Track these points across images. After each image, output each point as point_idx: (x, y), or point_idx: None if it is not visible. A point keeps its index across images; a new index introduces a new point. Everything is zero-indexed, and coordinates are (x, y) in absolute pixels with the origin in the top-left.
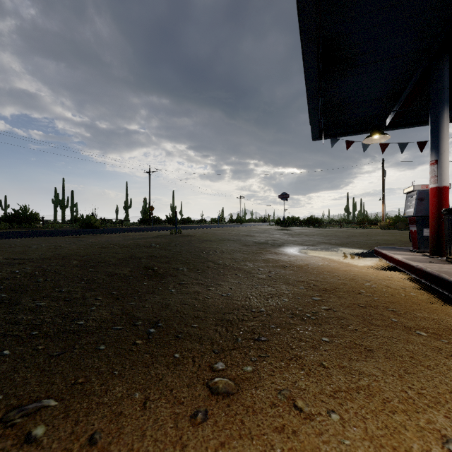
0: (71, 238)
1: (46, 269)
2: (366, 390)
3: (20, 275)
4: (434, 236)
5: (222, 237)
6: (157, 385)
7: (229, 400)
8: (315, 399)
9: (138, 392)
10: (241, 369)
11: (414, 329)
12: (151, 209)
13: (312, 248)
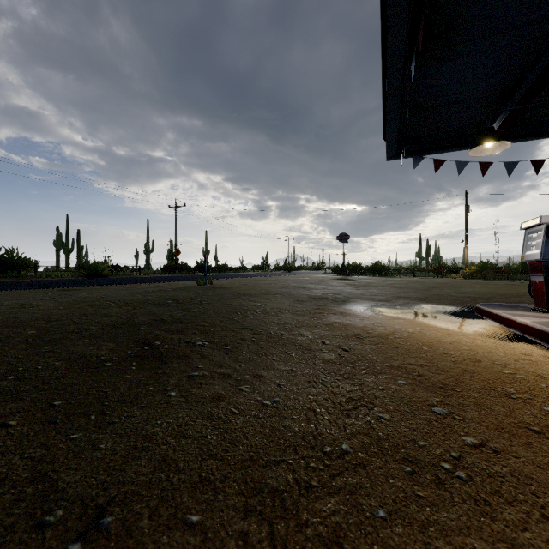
0: (58, 291)
1: None
2: None
3: None
4: None
5: (265, 290)
6: None
7: None
8: None
9: None
10: None
11: None
12: (177, 253)
13: (388, 304)
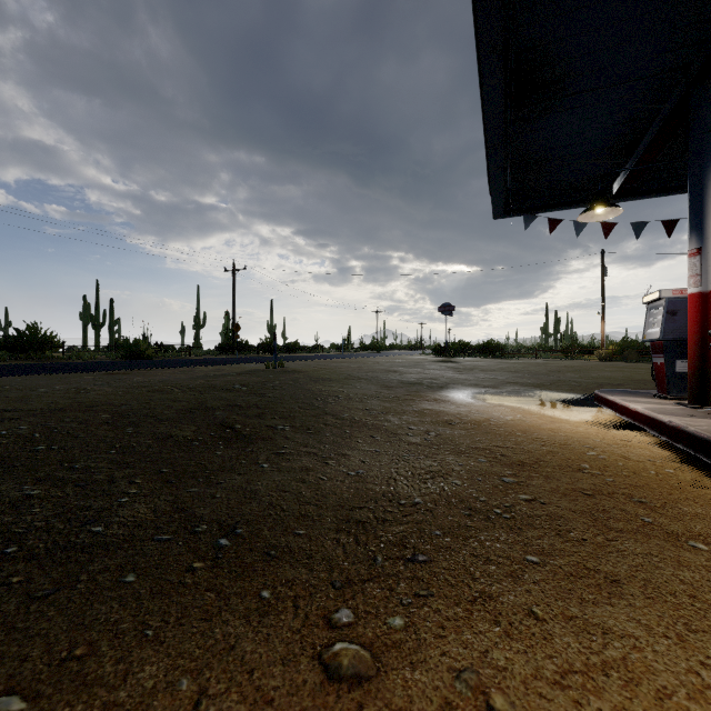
0: (105, 375)
1: (53, 428)
2: (622, 669)
3: (8, 439)
4: (695, 372)
5: (348, 374)
6: (224, 661)
7: (362, 692)
8: (526, 691)
9: (187, 677)
10: (384, 624)
11: (684, 537)
12: (236, 329)
13: (493, 391)
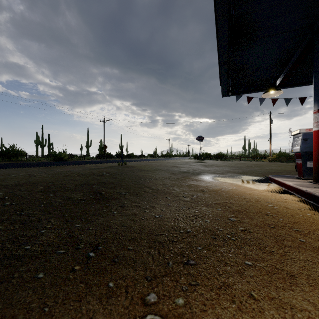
0: (44, 168)
1: (15, 194)
2: None
3: None
4: (317, 167)
5: (155, 168)
6: None
7: None
8: None
9: None
10: (173, 302)
11: None
12: (105, 147)
13: (222, 176)
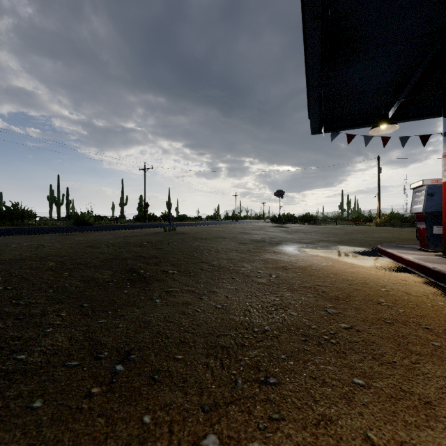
0: (59, 236)
1: (12, 273)
2: None
3: None
4: None
5: (217, 235)
6: None
7: None
8: None
9: None
10: None
11: None
12: (146, 206)
13: (311, 246)
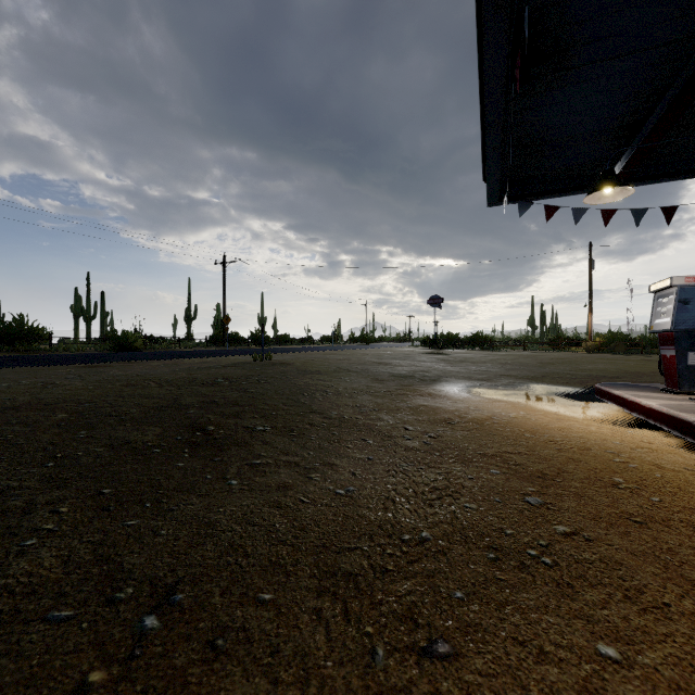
0: (83, 368)
1: None
2: None
3: None
4: None
5: (337, 366)
6: None
7: None
8: None
9: None
10: None
11: None
12: (226, 321)
13: (488, 384)
